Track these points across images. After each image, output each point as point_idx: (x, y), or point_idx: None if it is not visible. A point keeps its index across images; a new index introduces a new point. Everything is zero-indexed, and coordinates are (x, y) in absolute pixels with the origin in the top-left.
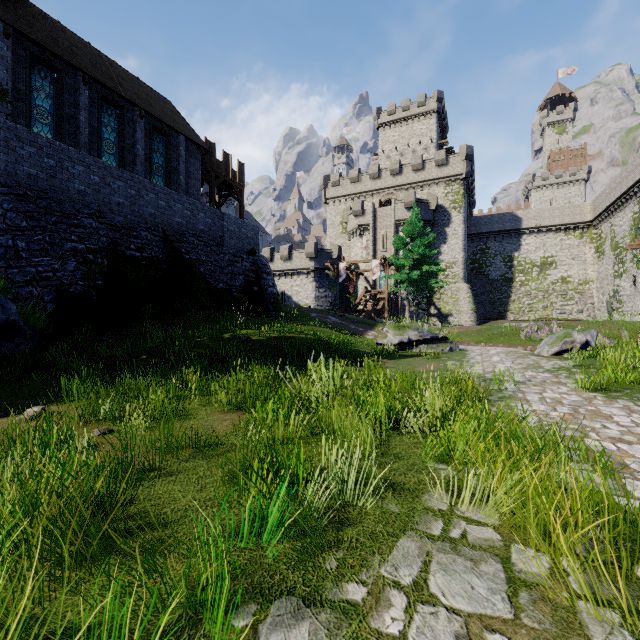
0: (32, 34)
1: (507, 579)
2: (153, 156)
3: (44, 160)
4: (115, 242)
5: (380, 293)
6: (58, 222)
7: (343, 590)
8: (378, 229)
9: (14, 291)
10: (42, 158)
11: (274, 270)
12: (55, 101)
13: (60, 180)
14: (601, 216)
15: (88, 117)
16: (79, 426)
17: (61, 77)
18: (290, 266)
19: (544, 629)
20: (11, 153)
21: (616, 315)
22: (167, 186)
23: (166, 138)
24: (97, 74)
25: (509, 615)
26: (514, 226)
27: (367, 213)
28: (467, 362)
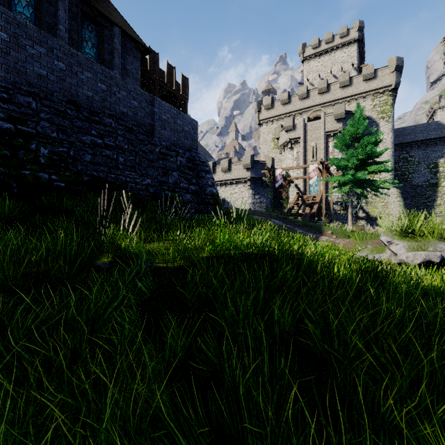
0: None
1: None
2: (83, 45)
3: None
4: None
5: (312, 198)
6: None
7: None
8: (308, 141)
9: None
10: None
11: (216, 180)
12: None
13: None
14: None
15: None
16: None
17: None
18: (229, 176)
19: None
20: None
21: None
22: None
23: (99, 28)
24: None
25: None
26: (440, 134)
27: (298, 127)
28: None
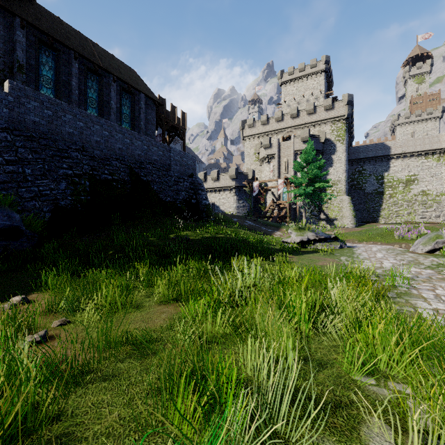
0: (40, 25)
1: None
2: (122, 108)
3: (44, 111)
4: (94, 169)
5: (283, 203)
6: (54, 155)
7: None
8: (281, 157)
9: (22, 204)
10: (43, 110)
11: (207, 188)
12: (55, 72)
13: (55, 125)
14: None
15: (78, 82)
16: (46, 315)
17: (59, 55)
18: (218, 185)
19: None
20: (21, 106)
21: None
22: (132, 129)
23: (131, 96)
24: (84, 52)
25: None
26: (384, 153)
27: (273, 146)
28: (357, 258)
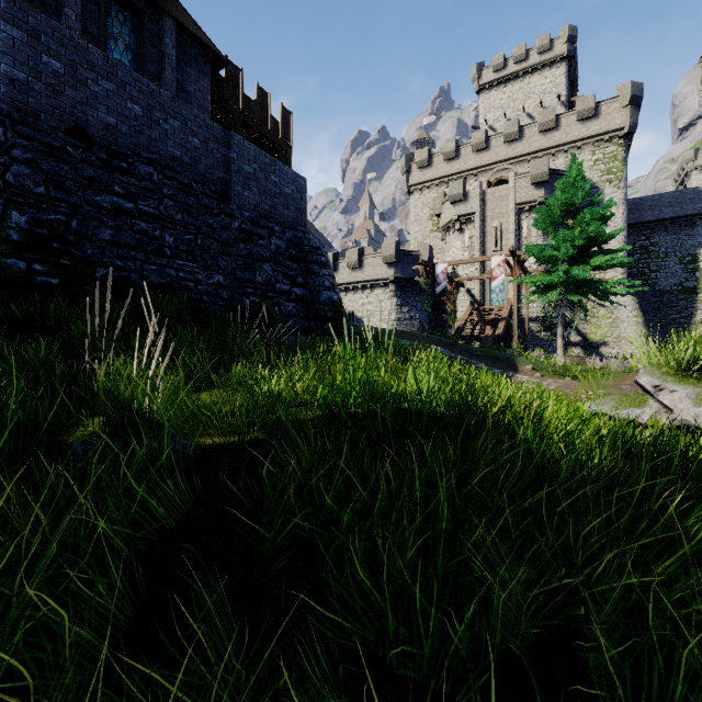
0: None
1: None
2: (109, 46)
3: None
4: None
5: (495, 311)
6: None
7: None
8: (488, 219)
9: None
10: None
11: (338, 283)
12: None
13: None
14: None
15: None
16: None
17: None
18: (360, 276)
19: None
20: None
21: None
22: None
23: (137, 18)
24: None
25: None
26: (700, 208)
27: (471, 197)
28: None
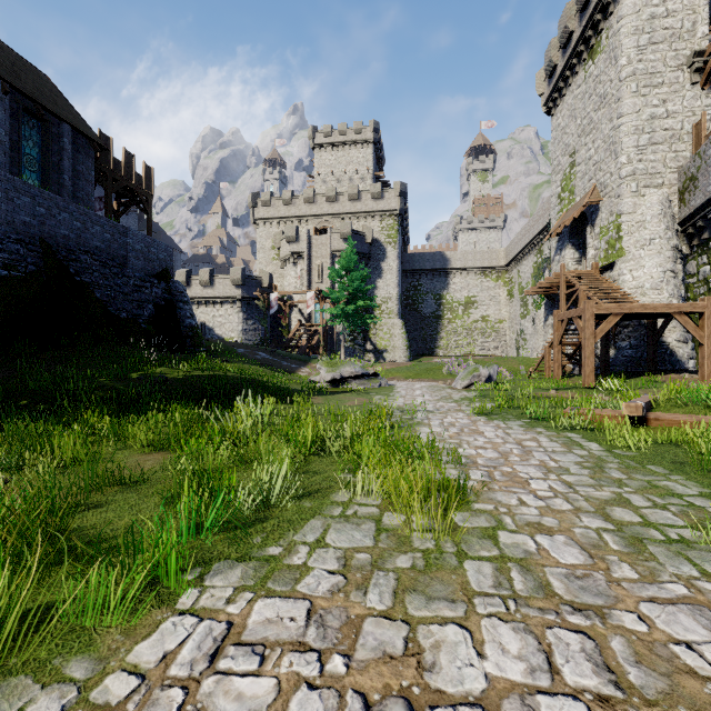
0: None
1: (376, 529)
2: (23, 144)
3: None
4: None
5: (315, 327)
6: None
7: (266, 551)
8: (313, 258)
9: None
10: None
11: (191, 297)
12: None
13: None
14: (512, 263)
15: None
16: None
17: None
18: (212, 293)
19: (389, 547)
20: None
21: (522, 352)
22: (44, 185)
23: (43, 124)
24: None
25: (372, 545)
26: (443, 266)
27: (301, 240)
28: (392, 396)
